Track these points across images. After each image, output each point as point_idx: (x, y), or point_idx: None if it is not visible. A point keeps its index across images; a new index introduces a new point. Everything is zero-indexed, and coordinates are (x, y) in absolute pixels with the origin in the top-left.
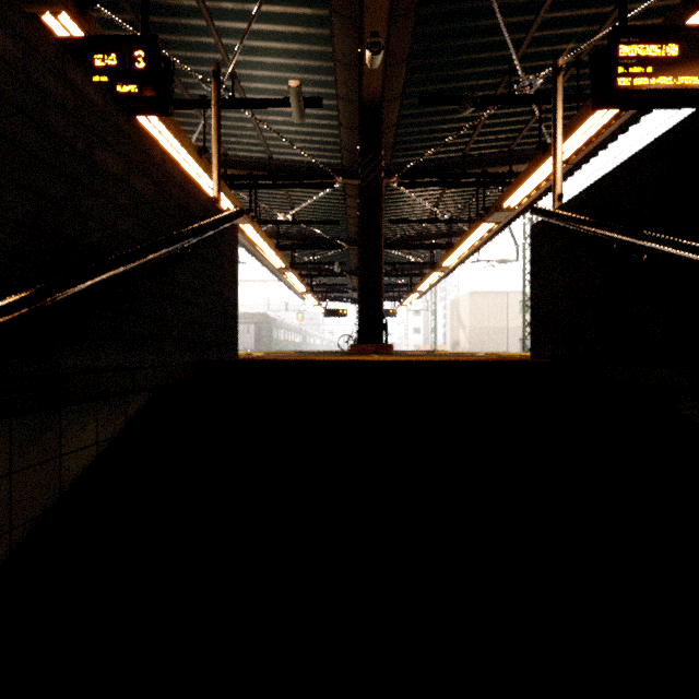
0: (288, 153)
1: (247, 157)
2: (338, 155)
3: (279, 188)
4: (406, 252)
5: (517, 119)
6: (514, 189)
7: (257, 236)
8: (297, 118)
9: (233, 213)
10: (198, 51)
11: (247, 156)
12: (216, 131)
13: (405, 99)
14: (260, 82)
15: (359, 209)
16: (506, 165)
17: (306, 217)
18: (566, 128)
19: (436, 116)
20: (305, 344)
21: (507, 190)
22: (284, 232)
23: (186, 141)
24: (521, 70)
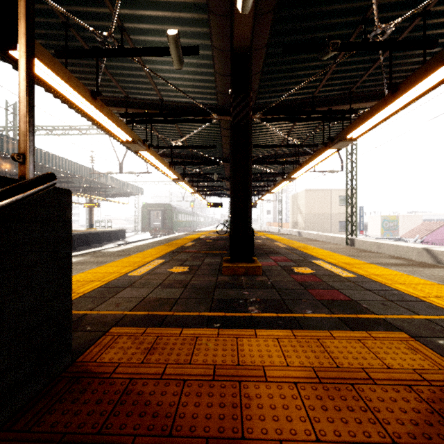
0: (176, 96)
1: (144, 99)
2: (214, 97)
3: (169, 123)
4: (264, 166)
5: (360, 66)
6: (360, 124)
7: (153, 159)
8: (176, 64)
9: (12, 189)
10: (89, 6)
11: (144, 98)
12: (23, 57)
13: (270, 49)
14: (146, 34)
15: (231, 143)
16: (347, 104)
17: (192, 143)
18: (422, 69)
19: (294, 64)
20: (195, 222)
21: (352, 124)
22: (177, 152)
23: (77, 84)
24: (378, 17)
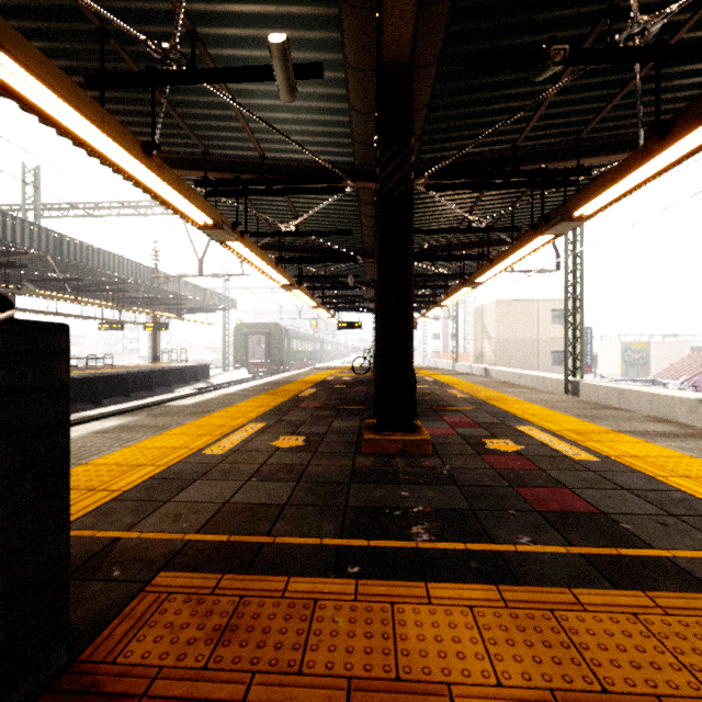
0: (285, 149)
1: (233, 156)
2: (348, 151)
3: (274, 194)
4: (430, 263)
5: (597, 94)
6: (599, 191)
7: (250, 253)
8: (285, 93)
9: None
10: None
11: (234, 155)
12: None
13: (443, 66)
14: (235, 46)
15: (378, 227)
16: (572, 158)
17: (313, 227)
18: None
19: (484, 91)
20: (319, 352)
21: (584, 193)
22: (290, 242)
23: (118, 131)
24: (637, 3)
